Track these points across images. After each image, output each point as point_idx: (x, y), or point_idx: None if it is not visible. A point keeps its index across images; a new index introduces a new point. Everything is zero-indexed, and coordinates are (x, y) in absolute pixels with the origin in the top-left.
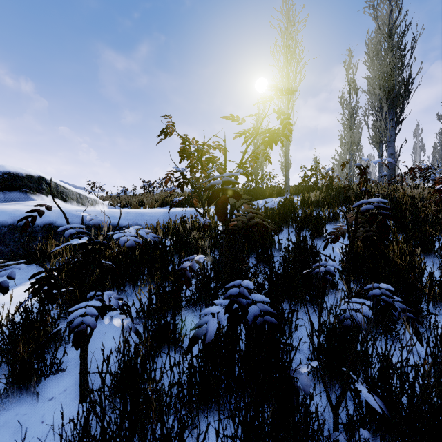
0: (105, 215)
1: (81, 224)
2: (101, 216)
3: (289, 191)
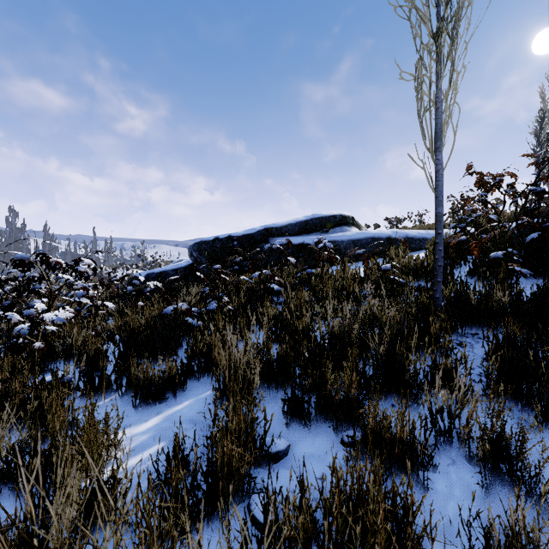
0: (414, 232)
1: (404, 237)
2: (413, 233)
3: None
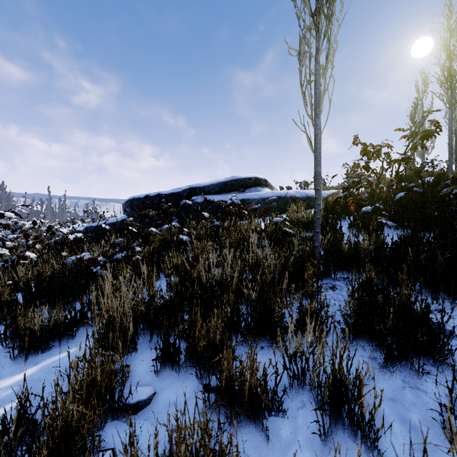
0: (313, 192)
1: (305, 196)
2: (312, 193)
3: (452, 172)
